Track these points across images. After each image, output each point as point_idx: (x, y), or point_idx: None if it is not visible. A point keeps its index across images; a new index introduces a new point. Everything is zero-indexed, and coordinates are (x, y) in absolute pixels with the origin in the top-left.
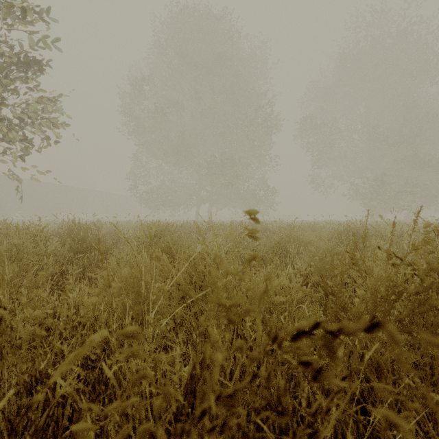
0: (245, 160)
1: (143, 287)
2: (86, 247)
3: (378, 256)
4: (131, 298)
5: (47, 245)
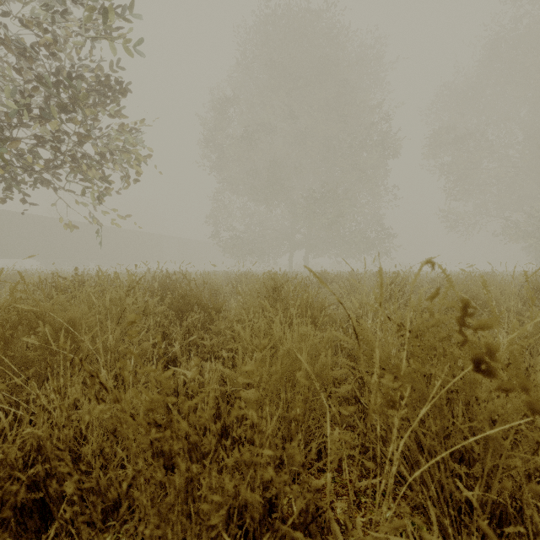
0: (351, 194)
1: (374, 388)
2: (189, 304)
3: None
4: (302, 392)
5: (147, 300)
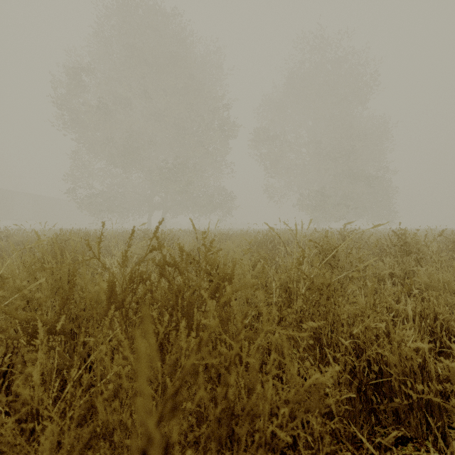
0: (201, 167)
1: None
2: None
3: (197, 258)
4: None
5: None
